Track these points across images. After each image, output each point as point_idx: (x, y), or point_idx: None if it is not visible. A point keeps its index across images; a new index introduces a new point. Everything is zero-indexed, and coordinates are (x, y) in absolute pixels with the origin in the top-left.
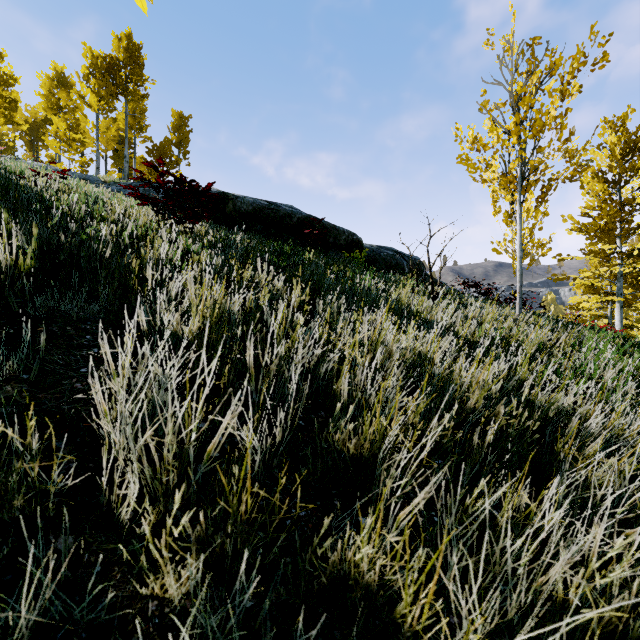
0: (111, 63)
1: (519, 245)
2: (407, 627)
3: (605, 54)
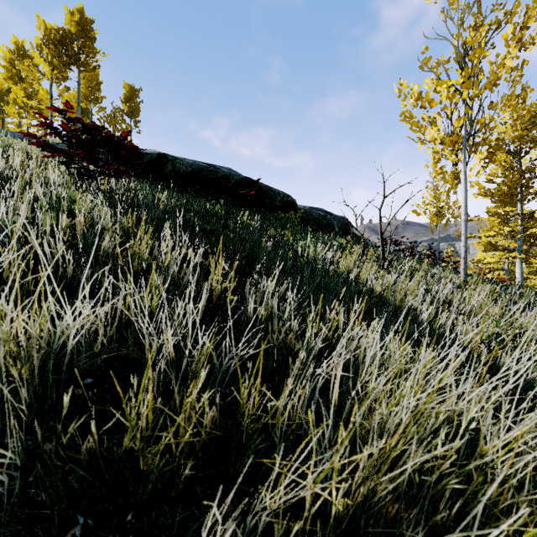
0: (64, 35)
1: (464, 208)
2: None
3: None
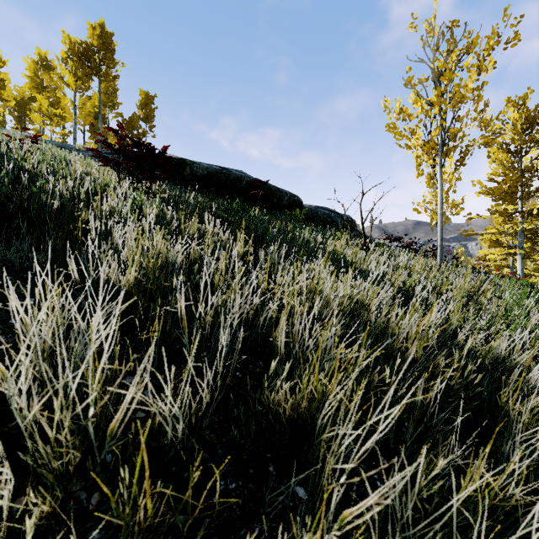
0: (86, 48)
1: (440, 203)
2: None
3: (517, 34)
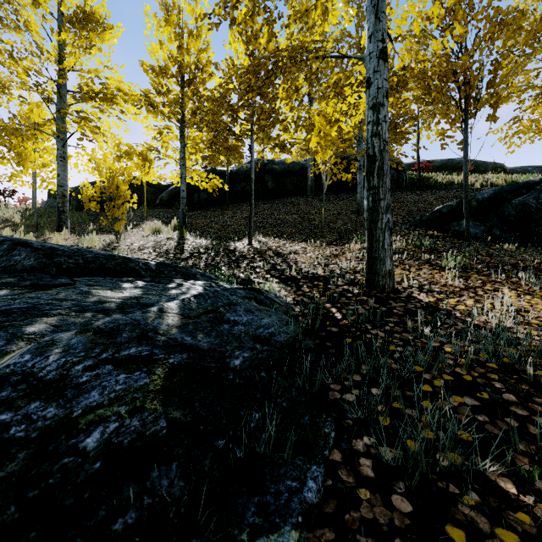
0: (363, 115)
1: None
2: (456, 180)
3: None
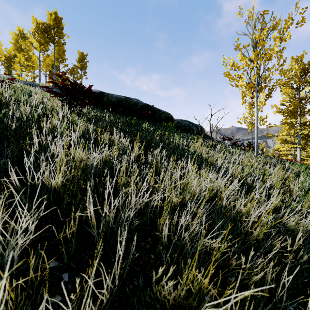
0: (46, 26)
1: (256, 120)
2: None
3: (303, 18)
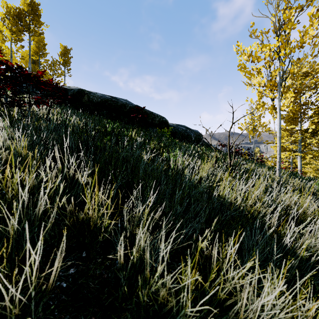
0: (19, 12)
1: (279, 129)
2: None
3: None
